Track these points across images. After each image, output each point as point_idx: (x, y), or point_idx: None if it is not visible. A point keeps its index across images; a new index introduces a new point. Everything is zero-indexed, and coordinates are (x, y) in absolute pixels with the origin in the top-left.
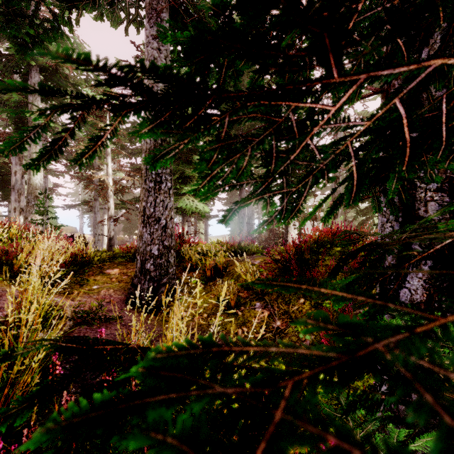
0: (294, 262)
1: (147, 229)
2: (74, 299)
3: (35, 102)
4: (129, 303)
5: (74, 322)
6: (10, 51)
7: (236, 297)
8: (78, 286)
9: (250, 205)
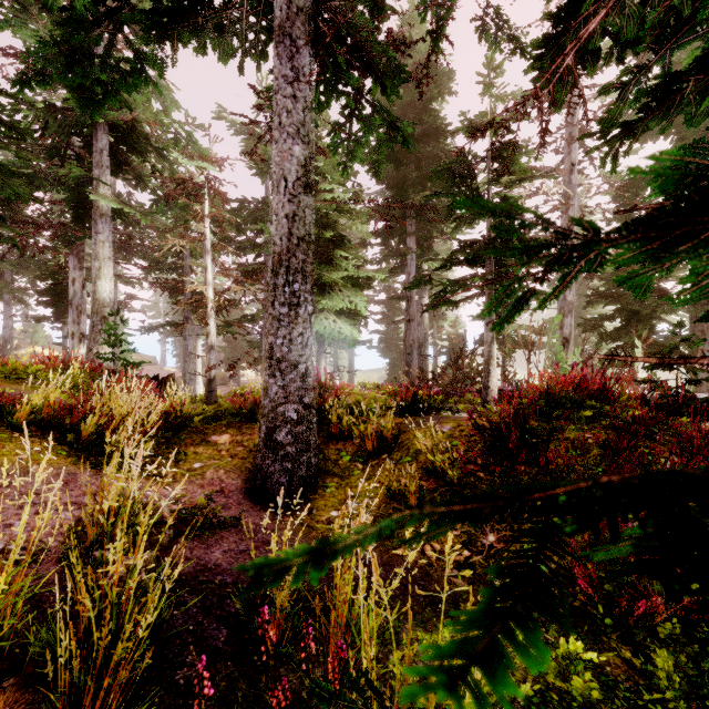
0: (516, 437)
1: (278, 379)
2: (169, 485)
3: (102, 177)
4: (267, 516)
5: (176, 531)
6: (68, 104)
7: (418, 490)
8: (172, 463)
9: (422, 324)
